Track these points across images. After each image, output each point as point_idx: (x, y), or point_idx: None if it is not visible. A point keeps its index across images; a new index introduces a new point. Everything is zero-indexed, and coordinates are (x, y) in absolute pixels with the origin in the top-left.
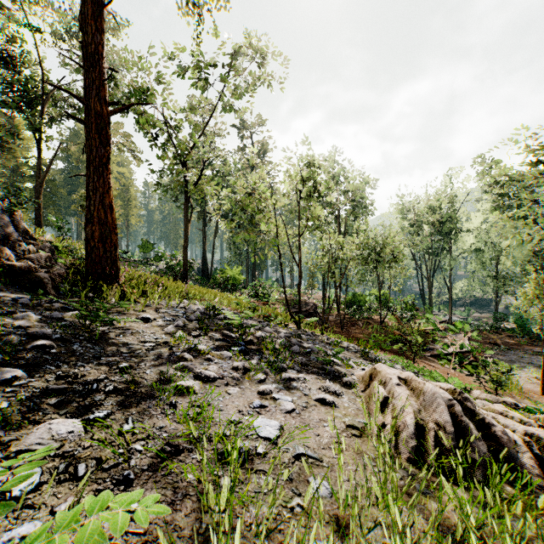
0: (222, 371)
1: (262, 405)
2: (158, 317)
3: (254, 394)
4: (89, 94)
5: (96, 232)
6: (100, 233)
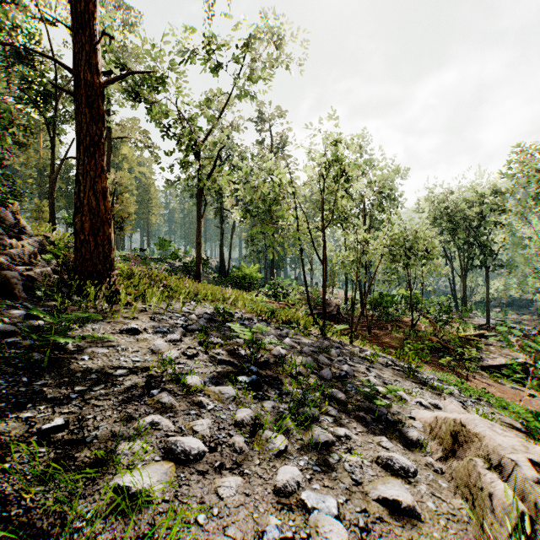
0: (216, 431)
1: (281, 537)
2: (150, 327)
3: (267, 495)
4: (78, 62)
5: (86, 223)
6: (91, 224)
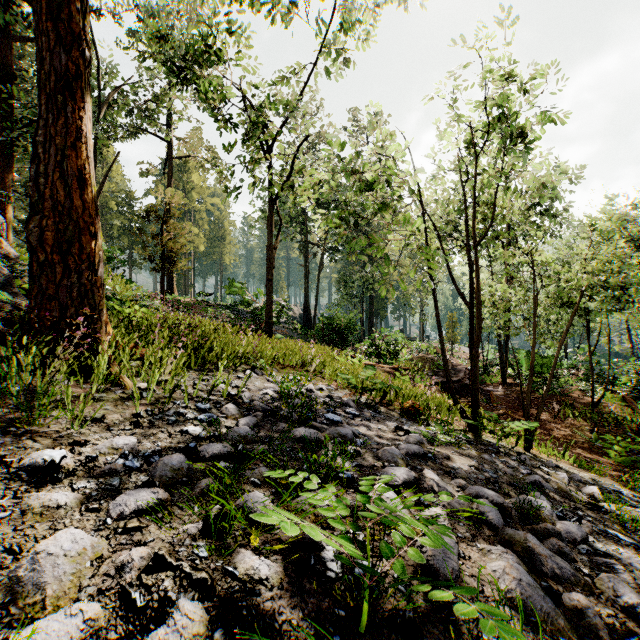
0: None
1: None
2: (106, 451)
3: None
4: None
5: (48, 231)
6: (56, 232)
